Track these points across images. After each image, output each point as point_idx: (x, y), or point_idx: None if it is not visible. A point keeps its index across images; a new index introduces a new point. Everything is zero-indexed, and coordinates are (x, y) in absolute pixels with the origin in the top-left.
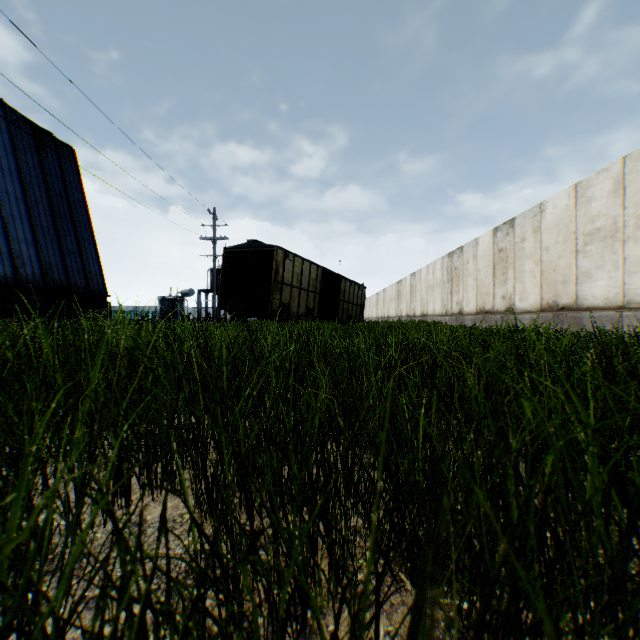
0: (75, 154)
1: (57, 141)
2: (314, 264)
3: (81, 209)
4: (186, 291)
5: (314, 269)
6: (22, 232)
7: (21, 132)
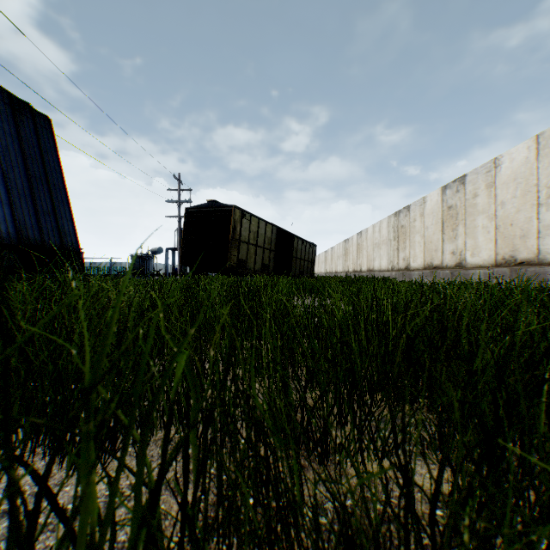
0: (51, 123)
1: (33, 111)
2: (269, 223)
3: (56, 173)
4: (155, 249)
5: (269, 228)
6: None
7: None
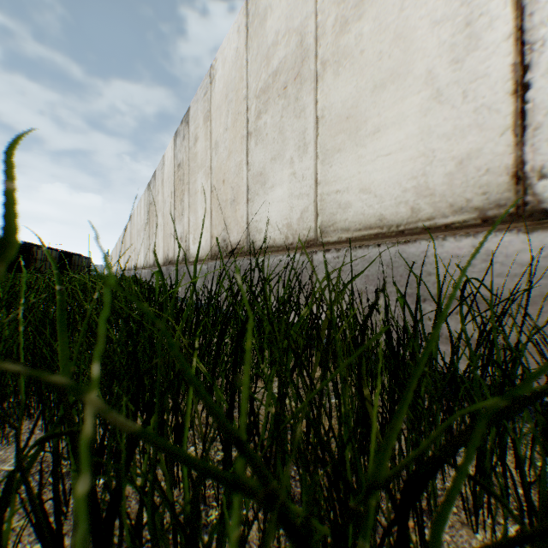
0: None
1: None
2: (55, 250)
3: None
4: None
5: (55, 252)
6: None
7: None
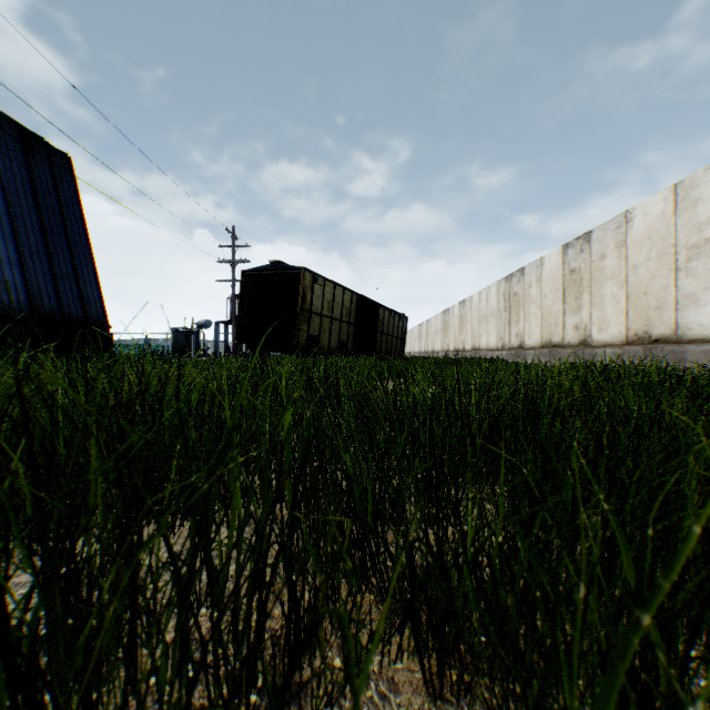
0: (71, 163)
1: (49, 147)
2: (348, 290)
3: (78, 226)
4: (202, 322)
5: (348, 296)
6: (5, 252)
7: (5, 135)
